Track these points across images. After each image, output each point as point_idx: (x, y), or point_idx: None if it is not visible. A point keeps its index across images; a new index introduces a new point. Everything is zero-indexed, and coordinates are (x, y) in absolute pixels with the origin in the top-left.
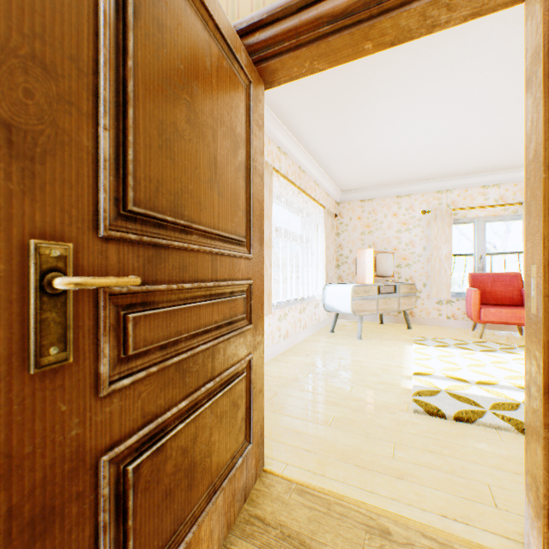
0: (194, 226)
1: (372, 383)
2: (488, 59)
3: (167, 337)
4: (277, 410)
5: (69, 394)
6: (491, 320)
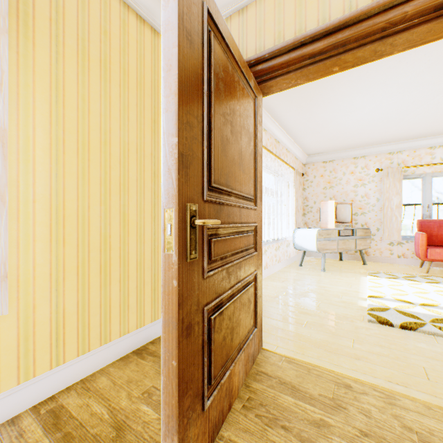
0: (233, 191)
1: (335, 302)
2: (430, 53)
3: (224, 253)
4: (265, 315)
5: (195, 274)
6: (437, 258)
